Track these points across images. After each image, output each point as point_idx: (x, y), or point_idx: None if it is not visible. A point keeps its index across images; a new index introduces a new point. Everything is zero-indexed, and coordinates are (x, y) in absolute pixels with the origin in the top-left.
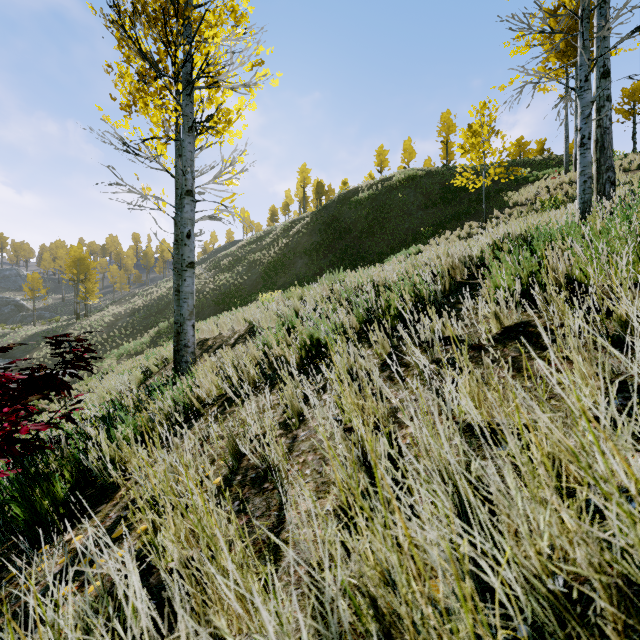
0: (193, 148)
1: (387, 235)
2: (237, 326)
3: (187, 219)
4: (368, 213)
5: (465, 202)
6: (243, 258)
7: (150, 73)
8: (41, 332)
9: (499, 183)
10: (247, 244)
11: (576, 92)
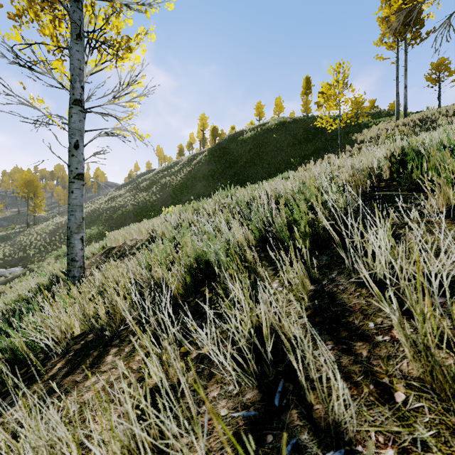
0: (82, 57)
1: (265, 165)
2: (139, 236)
3: (75, 129)
4: (251, 148)
5: (322, 141)
6: (157, 181)
7: None
8: None
9: (346, 128)
10: (160, 171)
11: None
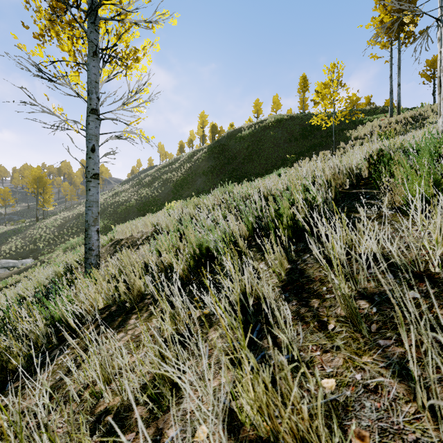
0: (97, 71)
1: (262, 161)
2: (145, 229)
3: (91, 135)
4: (248, 145)
5: (318, 137)
6: (159, 177)
7: (59, 4)
8: (9, 231)
9: (341, 125)
10: (162, 167)
11: (441, 22)
